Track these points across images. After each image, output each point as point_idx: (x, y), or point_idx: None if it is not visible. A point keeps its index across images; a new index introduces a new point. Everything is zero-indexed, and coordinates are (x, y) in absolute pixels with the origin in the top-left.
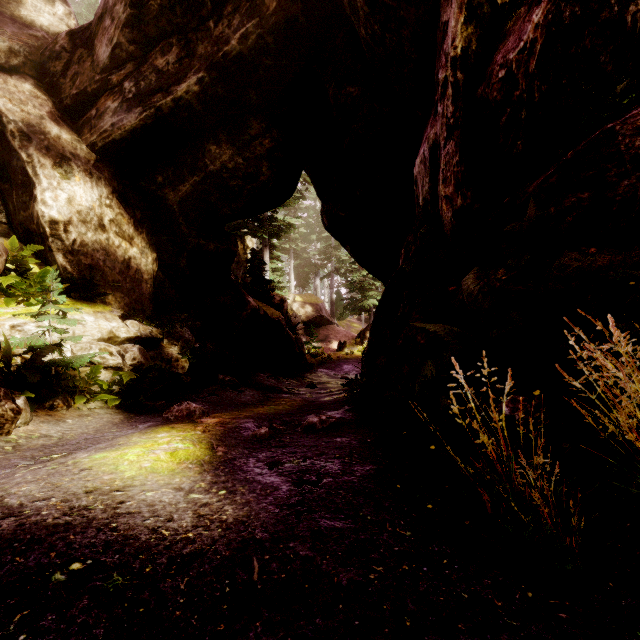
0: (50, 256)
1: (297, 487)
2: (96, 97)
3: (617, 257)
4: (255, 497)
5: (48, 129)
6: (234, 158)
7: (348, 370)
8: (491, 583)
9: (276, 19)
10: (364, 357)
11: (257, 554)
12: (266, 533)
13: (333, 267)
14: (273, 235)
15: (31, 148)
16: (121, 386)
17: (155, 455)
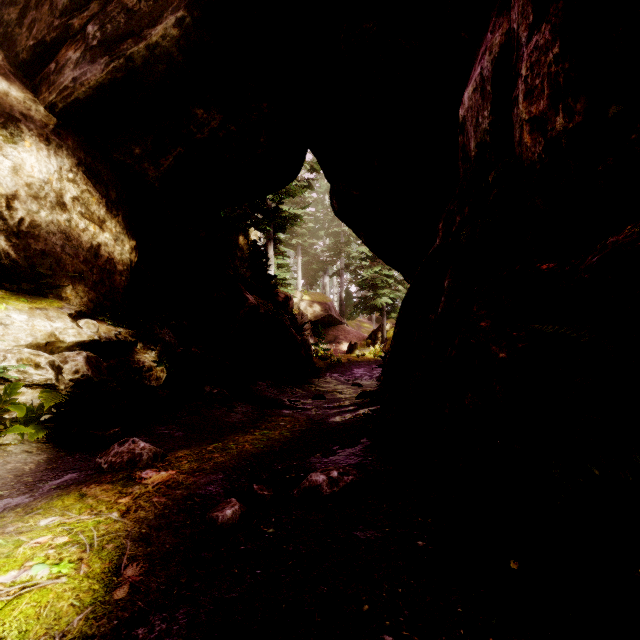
0: None
1: None
2: (56, 48)
3: None
4: None
5: None
6: (225, 125)
7: (359, 374)
8: None
9: None
10: (386, 367)
11: None
12: None
13: (343, 264)
14: (278, 228)
15: None
16: (50, 411)
17: None
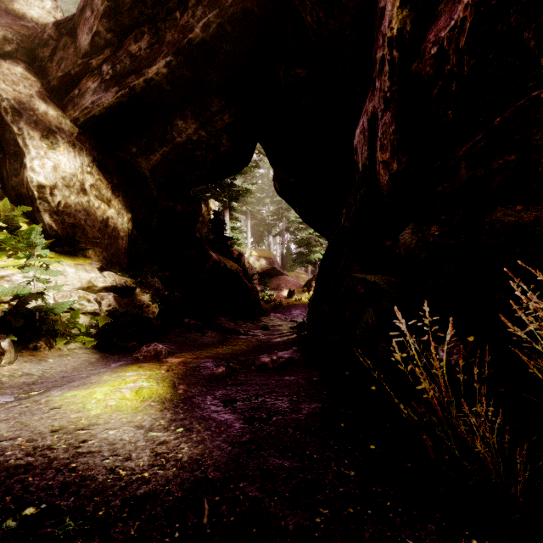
0: (38, 216)
1: (249, 425)
2: (78, 79)
3: (542, 213)
4: (210, 435)
5: (37, 106)
6: (198, 131)
7: (297, 314)
8: (435, 528)
9: (234, 10)
10: (310, 304)
11: (208, 495)
12: (218, 472)
13: (284, 226)
14: (232, 199)
15: (22, 122)
16: (97, 329)
17: (121, 393)
